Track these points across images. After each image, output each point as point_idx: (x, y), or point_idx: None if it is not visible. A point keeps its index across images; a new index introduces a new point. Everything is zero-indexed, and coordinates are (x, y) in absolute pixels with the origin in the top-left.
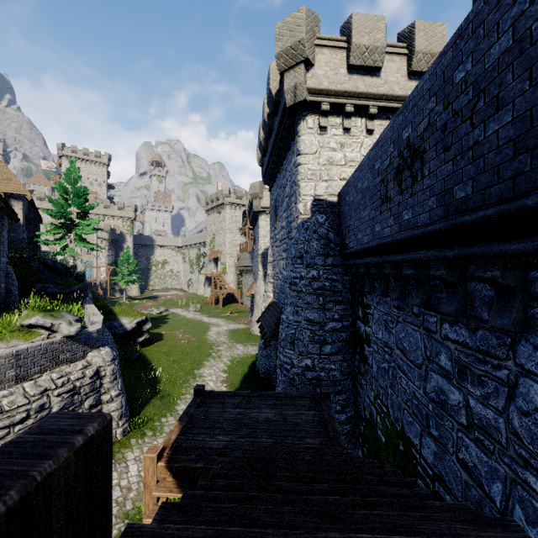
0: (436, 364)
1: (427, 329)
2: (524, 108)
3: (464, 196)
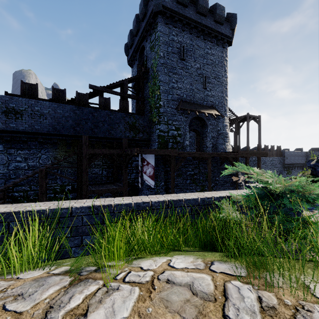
0: (15, 160)
1: (9, 153)
2: (51, 122)
3: (38, 128)
